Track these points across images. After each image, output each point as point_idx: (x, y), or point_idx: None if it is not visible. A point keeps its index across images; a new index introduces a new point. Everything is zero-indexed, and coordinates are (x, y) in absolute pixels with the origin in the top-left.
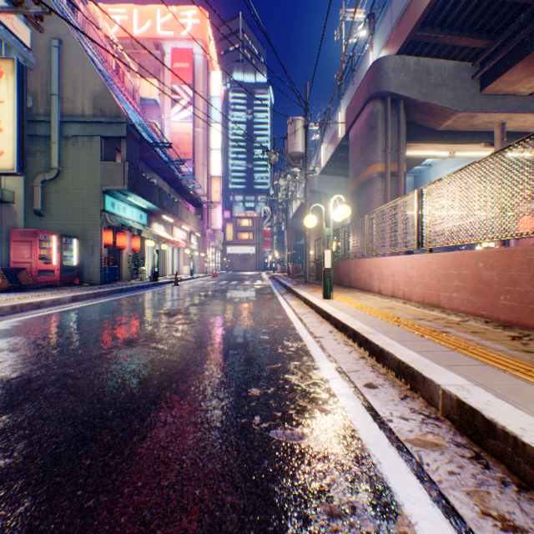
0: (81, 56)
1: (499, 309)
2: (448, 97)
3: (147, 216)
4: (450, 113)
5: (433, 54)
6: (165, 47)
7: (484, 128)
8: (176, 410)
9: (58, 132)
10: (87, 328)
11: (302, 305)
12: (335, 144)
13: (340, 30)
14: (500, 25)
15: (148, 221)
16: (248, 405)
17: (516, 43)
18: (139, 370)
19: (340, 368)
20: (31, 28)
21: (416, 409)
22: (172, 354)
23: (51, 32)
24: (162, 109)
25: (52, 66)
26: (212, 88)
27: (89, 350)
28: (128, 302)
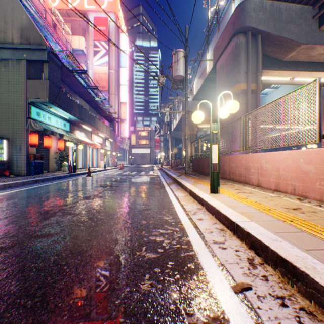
0: None
1: None
2: (295, 32)
3: (70, 125)
4: (296, 45)
5: None
6: (90, 16)
7: (317, 59)
8: None
9: None
10: None
11: (189, 198)
12: (204, 77)
13: None
14: None
15: (71, 129)
16: None
17: None
18: None
19: None
20: None
21: None
22: None
23: None
24: (87, 57)
25: None
26: (121, 45)
27: None
28: (27, 194)
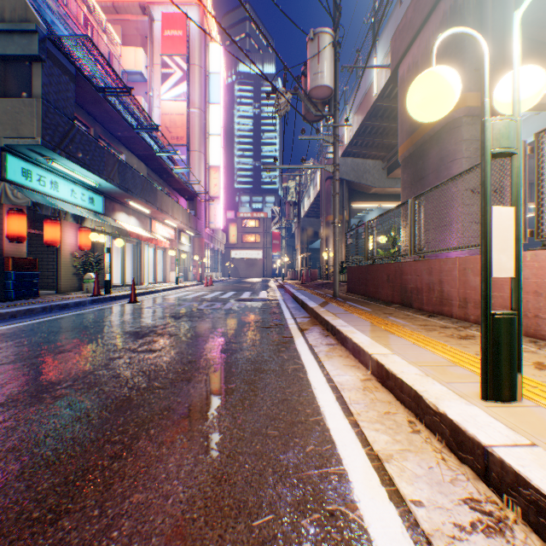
0: None
1: None
2: None
3: (103, 201)
4: None
5: None
6: (155, 12)
7: None
8: None
9: None
10: None
11: (387, 406)
12: (367, 107)
13: None
14: None
15: (108, 209)
16: None
17: None
18: None
19: None
20: None
21: None
22: None
23: None
24: (149, 84)
25: None
26: (210, 63)
27: None
28: None
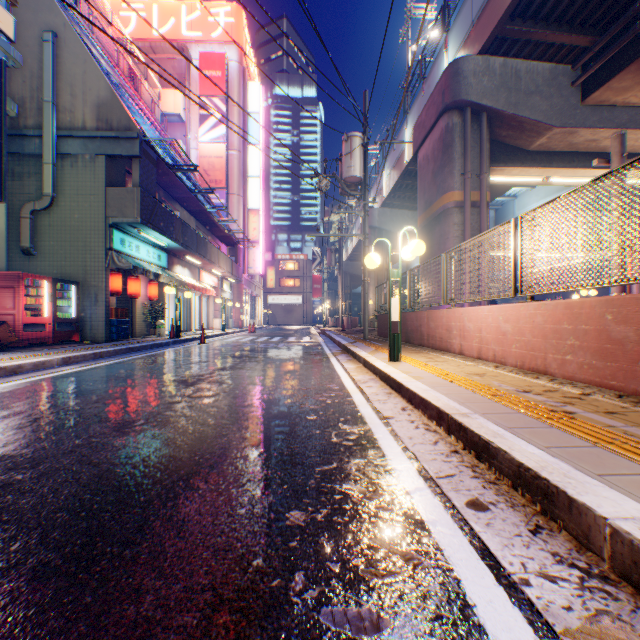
0: (81, 53)
1: (638, 379)
2: (542, 108)
3: (167, 257)
4: (545, 129)
5: (523, 55)
6: (192, 51)
7: (585, 148)
8: (163, 559)
9: (52, 149)
10: (68, 404)
11: (362, 370)
12: (400, 169)
13: (406, 29)
14: (608, 17)
15: (169, 263)
16: (284, 546)
17: (630, 39)
18: (123, 477)
19: (424, 470)
20: (17, 18)
21: (563, 555)
22: (178, 446)
23: (43, 22)
24: (188, 127)
25: (45, 65)
26: (249, 102)
27: (59, 439)
28: (137, 365)
